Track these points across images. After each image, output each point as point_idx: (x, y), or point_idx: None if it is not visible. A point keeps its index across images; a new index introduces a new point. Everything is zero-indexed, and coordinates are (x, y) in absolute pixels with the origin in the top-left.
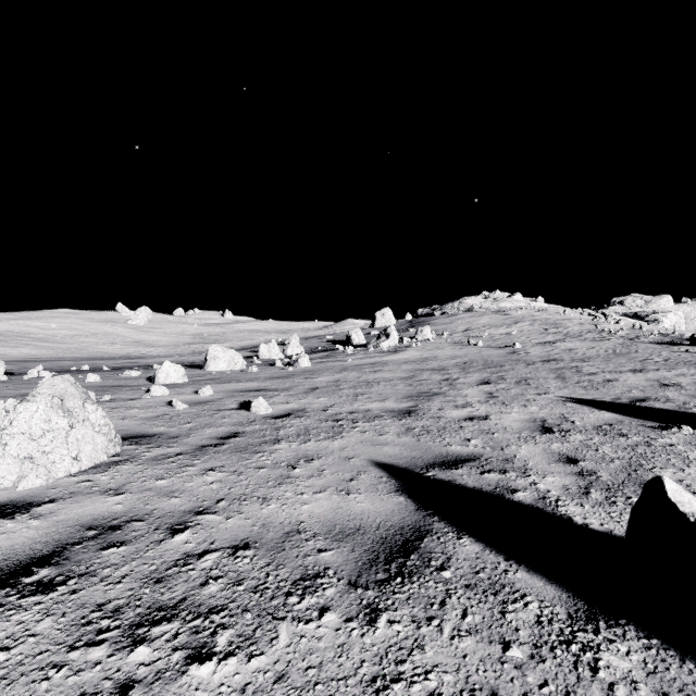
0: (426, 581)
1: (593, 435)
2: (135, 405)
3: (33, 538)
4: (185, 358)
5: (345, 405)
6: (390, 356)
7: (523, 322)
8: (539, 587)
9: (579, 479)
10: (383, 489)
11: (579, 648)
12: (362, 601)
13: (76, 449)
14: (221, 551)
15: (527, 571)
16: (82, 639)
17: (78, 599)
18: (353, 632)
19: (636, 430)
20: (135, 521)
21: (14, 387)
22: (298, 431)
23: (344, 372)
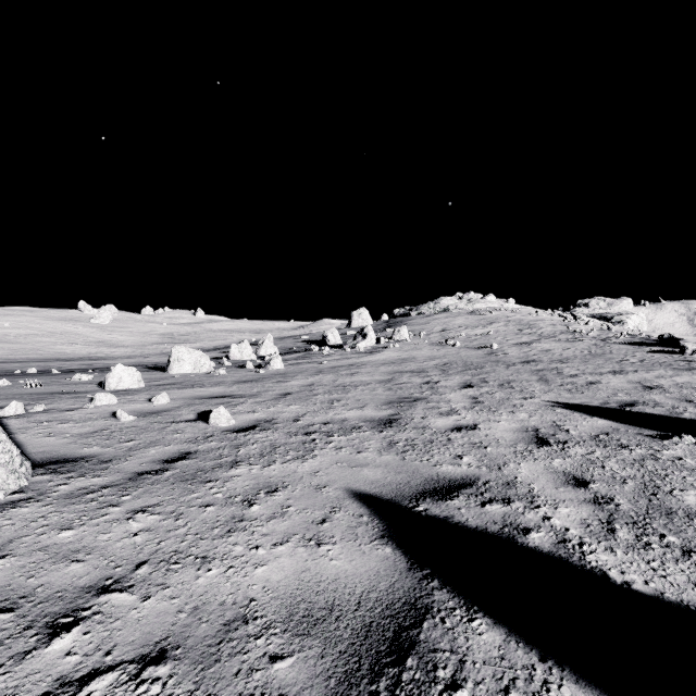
0: None
1: (593, 447)
2: (72, 417)
3: None
4: (150, 359)
5: (319, 413)
6: (368, 357)
7: (498, 323)
8: None
9: (596, 509)
10: (364, 535)
11: None
12: None
13: None
14: (118, 671)
15: (576, 681)
16: None
17: None
18: None
19: (636, 439)
20: None
21: None
22: (262, 449)
23: (319, 375)
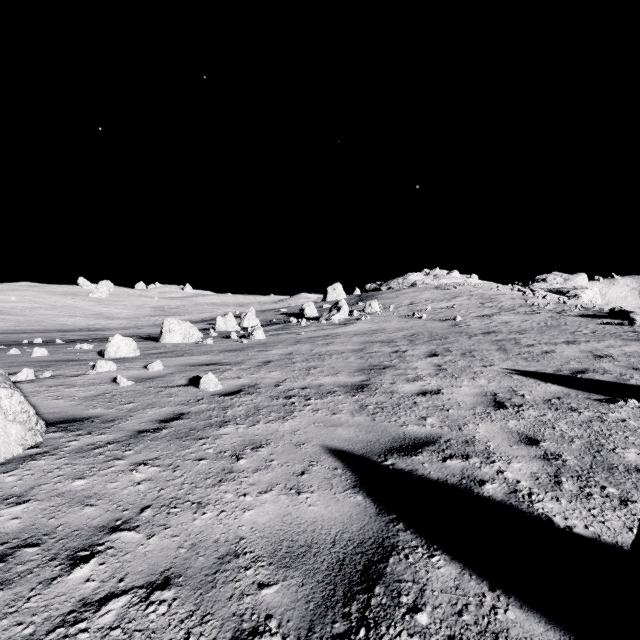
0: (398, 633)
1: (545, 410)
2: (77, 382)
3: None
4: (144, 330)
5: (297, 379)
6: (342, 328)
7: (462, 297)
8: (541, 635)
9: (545, 464)
10: (338, 485)
11: None
12: None
13: None
14: (130, 594)
15: (520, 607)
16: None
17: None
18: None
19: (585, 403)
20: (28, 546)
21: None
22: (247, 410)
23: (297, 344)
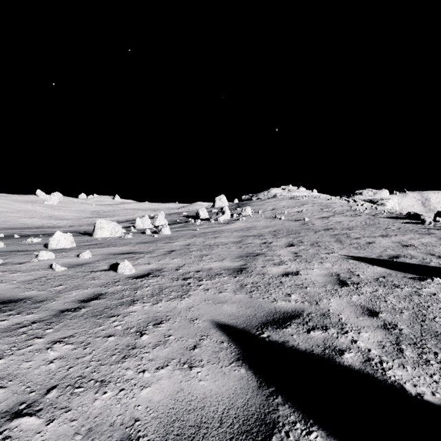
0: None
1: (376, 287)
2: (21, 268)
3: None
4: (83, 227)
5: (193, 264)
6: (225, 226)
7: (307, 204)
8: None
9: (386, 333)
10: (224, 359)
11: None
12: None
13: None
14: None
15: None
16: None
17: None
18: None
19: (403, 281)
20: None
21: None
22: (153, 290)
23: (193, 238)
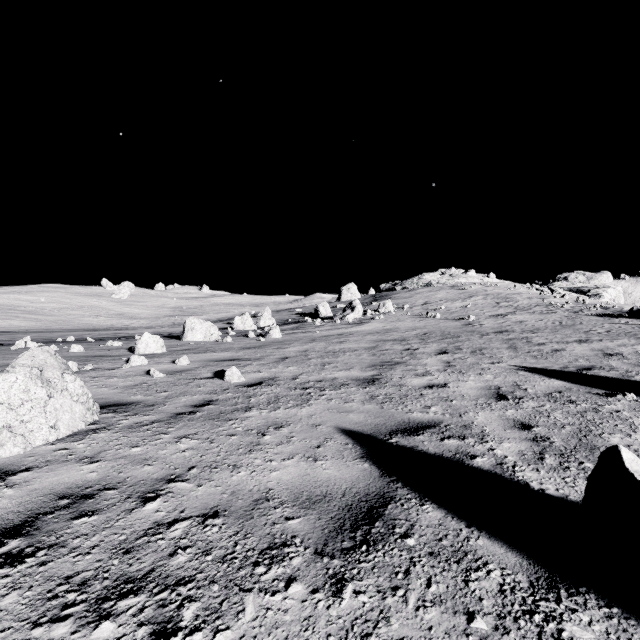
0: (391, 549)
1: (544, 402)
2: (115, 374)
3: (6, 508)
4: (165, 329)
5: (313, 373)
6: (355, 327)
7: (477, 296)
8: (501, 554)
9: (533, 444)
10: (348, 456)
11: (542, 618)
12: (328, 571)
13: (54, 418)
14: (190, 520)
15: (489, 538)
16: (46, 615)
17: (46, 572)
18: (319, 603)
19: (584, 397)
20: (108, 489)
21: (1, 357)
22: (268, 399)
23: (312, 342)
